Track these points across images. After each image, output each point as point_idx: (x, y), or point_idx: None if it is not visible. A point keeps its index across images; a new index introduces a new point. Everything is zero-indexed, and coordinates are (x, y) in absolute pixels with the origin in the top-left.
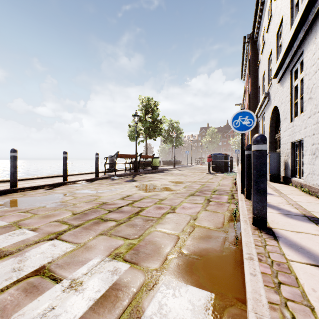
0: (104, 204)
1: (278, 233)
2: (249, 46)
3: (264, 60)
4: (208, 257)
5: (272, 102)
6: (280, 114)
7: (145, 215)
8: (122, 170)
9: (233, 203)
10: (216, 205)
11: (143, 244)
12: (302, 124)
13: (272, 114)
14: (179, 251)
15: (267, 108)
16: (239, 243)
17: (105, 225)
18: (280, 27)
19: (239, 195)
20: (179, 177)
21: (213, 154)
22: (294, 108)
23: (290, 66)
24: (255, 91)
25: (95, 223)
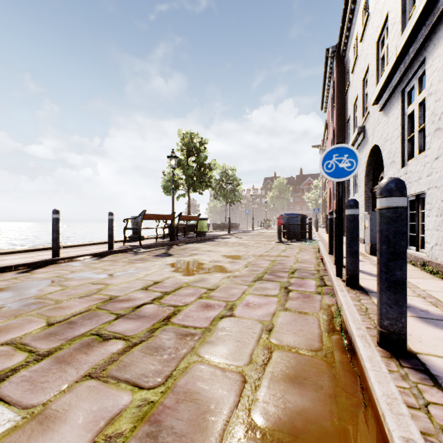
0: (112, 300)
1: (433, 365)
2: (334, 63)
3: (356, 81)
4: (310, 438)
5: (369, 140)
6: (384, 157)
7: (182, 324)
8: (153, 237)
9: (326, 293)
10: (301, 299)
11: (171, 404)
12: (424, 169)
13: (369, 158)
14: (247, 423)
15: (361, 150)
16: (364, 391)
17: (102, 349)
18: (382, 30)
19: (335, 280)
20: (237, 248)
21: (285, 215)
22: (407, 146)
23: (402, 84)
24: (343, 126)
25: (84, 346)
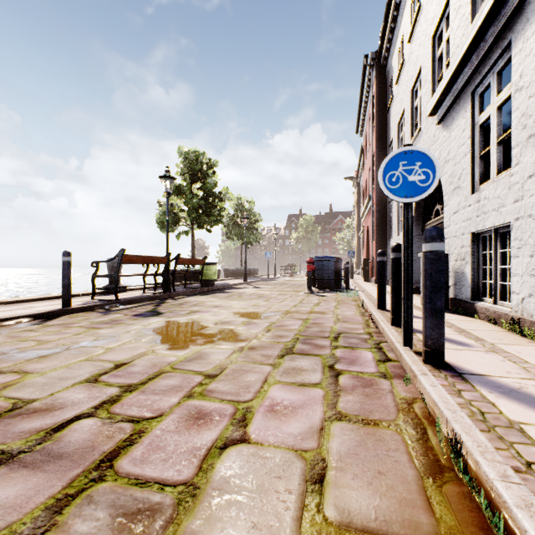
0: (14, 411)
1: None
2: (374, 73)
3: (402, 93)
4: None
5: None
6: (444, 183)
7: (136, 473)
8: (140, 288)
9: (396, 376)
10: (360, 390)
11: None
12: (508, 193)
13: None
14: None
15: None
16: None
17: None
18: (440, 22)
19: (406, 353)
20: (255, 301)
21: (316, 258)
22: (479, 166)
23: (472, 83)
24: (384, 150)
25: None
